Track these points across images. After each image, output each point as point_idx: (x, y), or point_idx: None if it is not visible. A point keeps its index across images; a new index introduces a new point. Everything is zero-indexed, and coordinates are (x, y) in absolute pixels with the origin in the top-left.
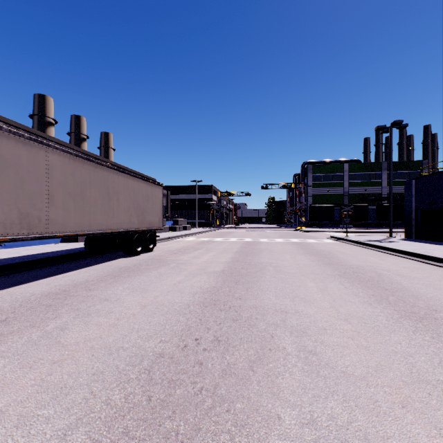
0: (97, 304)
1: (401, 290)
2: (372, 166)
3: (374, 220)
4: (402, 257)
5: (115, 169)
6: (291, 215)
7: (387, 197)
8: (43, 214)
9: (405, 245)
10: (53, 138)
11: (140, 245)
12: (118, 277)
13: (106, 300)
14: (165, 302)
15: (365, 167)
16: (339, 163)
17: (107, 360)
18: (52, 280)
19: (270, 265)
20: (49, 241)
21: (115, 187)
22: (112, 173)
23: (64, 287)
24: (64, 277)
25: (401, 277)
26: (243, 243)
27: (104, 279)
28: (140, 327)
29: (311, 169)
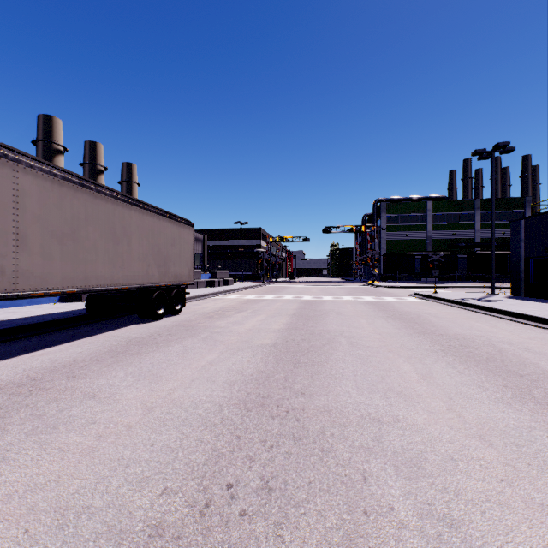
0: (75, 406)
1: (544, 377)
2: (462, 204)
3: (464, 272)
4: (519, 323)
5: (124, 200)
6: (360, 266)
7: (481, 243)
8: (9, 262)
9: (517, 305)
10: (55, 165)
11: (162, 306)
12: (122, 354)
13: (93, 396)
14: (185, 401)
15: (454, 206)
16: (421, 200)
17: (49, 546)
18: (23, 360)
19: (341, 335)
20: (42, 300)
21: (126, 226)
22: (120, 206)
23: (36, 373)
24: (43, 356)
25: (533, 355)
26: (301, 303)
27: (101, 359)
28: (134, 455)
29: (385, 208)
